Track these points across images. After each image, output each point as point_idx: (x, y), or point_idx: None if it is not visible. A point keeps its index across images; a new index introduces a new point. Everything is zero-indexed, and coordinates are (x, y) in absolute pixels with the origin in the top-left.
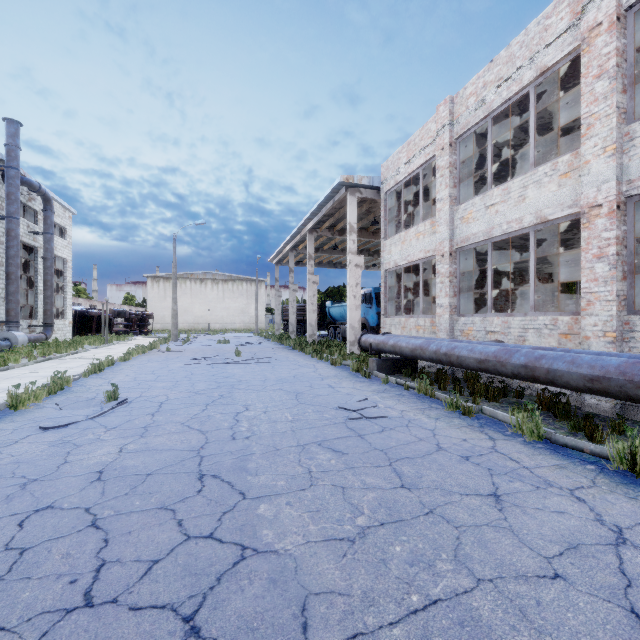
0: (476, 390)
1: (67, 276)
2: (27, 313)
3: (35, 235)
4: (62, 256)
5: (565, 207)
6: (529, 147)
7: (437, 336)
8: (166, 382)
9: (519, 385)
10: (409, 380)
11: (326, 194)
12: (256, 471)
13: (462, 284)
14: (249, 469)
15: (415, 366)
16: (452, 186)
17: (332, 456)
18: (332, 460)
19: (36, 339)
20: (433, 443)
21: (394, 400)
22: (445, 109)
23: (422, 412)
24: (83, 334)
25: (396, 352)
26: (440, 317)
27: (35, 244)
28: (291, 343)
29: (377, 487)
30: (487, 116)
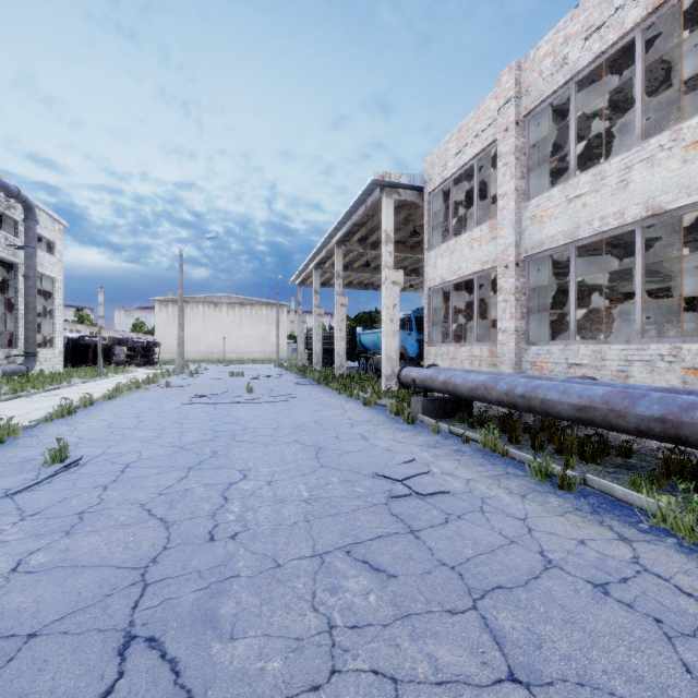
0: (565, 446)
1: (57, 298)
2: (7, 341)
3: (15, 249)
4: (50, 275)
5: (694, 190)
6: (614, 130)
7: (499, 370)
8: (148, 430)
9: (625, 439)
10: (465, 427)
11: (357, 197)
12: (232, 627)
13: (532, 303)
14: (220, 620)
15: (470, 408)
16: (519, 177)
17: (370, 583)
18: (370, 594)
19: (14, 372)
20: (534, 550)
21: (452, 460)
22: (510, 78)
23: (497, 483)
24: (77, 365)
25: (449, 391)
26: (503, 345)
27: (15, 260)
28: (316, 376)
29: (462, 680)
30: (569, 81)
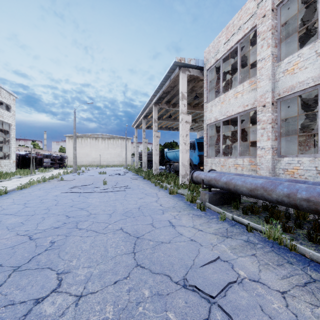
0: None
1: (11, 134)
2: None
3: None
4: (8, 122)
5: None
6: None
7: (258, 173)
8: (20, 216)
9: None
10: (241, 214)
11: (165, 74)
12: None
13: (281, 129)
14: None
15: (239, 198)
16: (274, 45)
17: None
18: None
19: None
20: None
21: (251, 257)
22: None
23: (318, 301)
24: (24, 168)
25: (229, 189)
26: (261, 157)
27: None
28: (143, 174)
29: None
30: None
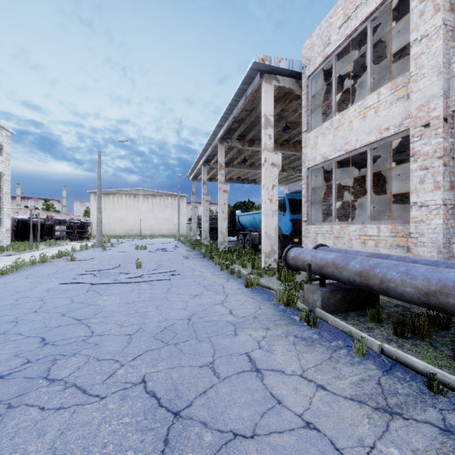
0: None
1: (4, 188)
2: None
3: None
4: None
5: None
6: None
7: (412, 252)
8: None
9: None
10: (391, 335)
11: (237, 87)
12: None
13: None
14: None
15: (376, 298)
16: (448, 8)
17: None
18: None
19: None
20: None
21: None
22: None
23: None
24: (26, 239)
25: (369, 286)
26: (420, 223)
27: None
28: (203, 249)
29: None
30: None
